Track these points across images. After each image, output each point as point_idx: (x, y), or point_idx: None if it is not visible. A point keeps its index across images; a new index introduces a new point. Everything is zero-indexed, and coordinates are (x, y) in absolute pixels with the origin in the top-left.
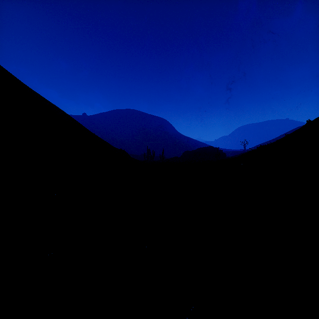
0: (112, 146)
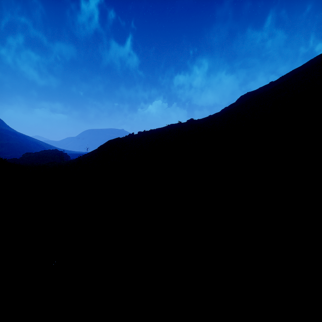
0: None
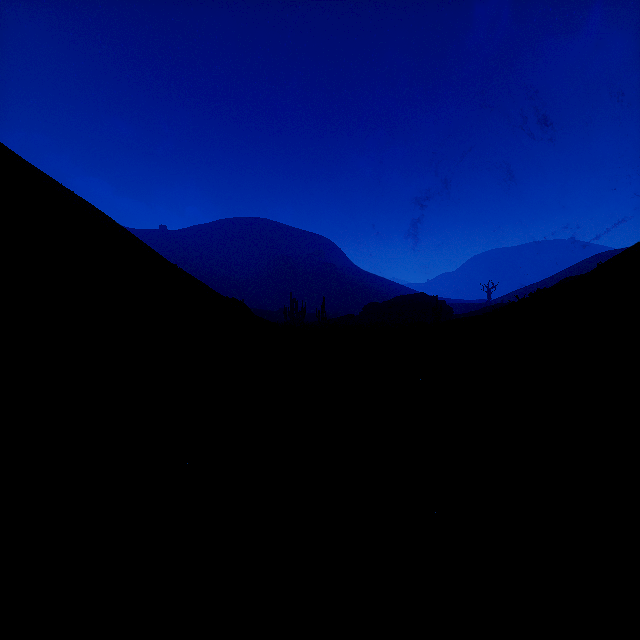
0: (214, 292)
